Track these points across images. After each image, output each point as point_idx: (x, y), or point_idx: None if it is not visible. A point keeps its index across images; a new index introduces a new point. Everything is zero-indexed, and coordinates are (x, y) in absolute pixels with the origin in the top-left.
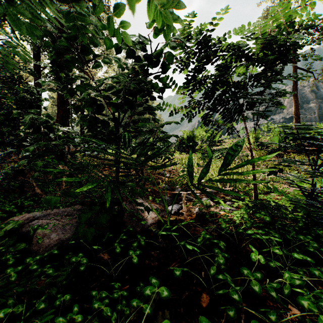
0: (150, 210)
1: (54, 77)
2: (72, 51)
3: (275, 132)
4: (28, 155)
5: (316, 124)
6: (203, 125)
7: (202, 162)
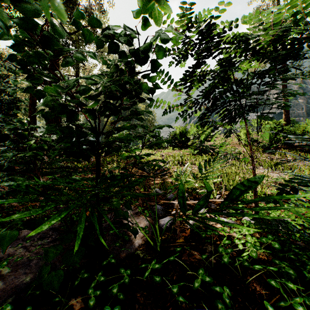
0: (137, 232)
1: (26, 77)
2: (34, 44)
3: (266, 129)
4: (3, 162)
5: (306, 120)
6: (197, 127)
7: (194, 159)
